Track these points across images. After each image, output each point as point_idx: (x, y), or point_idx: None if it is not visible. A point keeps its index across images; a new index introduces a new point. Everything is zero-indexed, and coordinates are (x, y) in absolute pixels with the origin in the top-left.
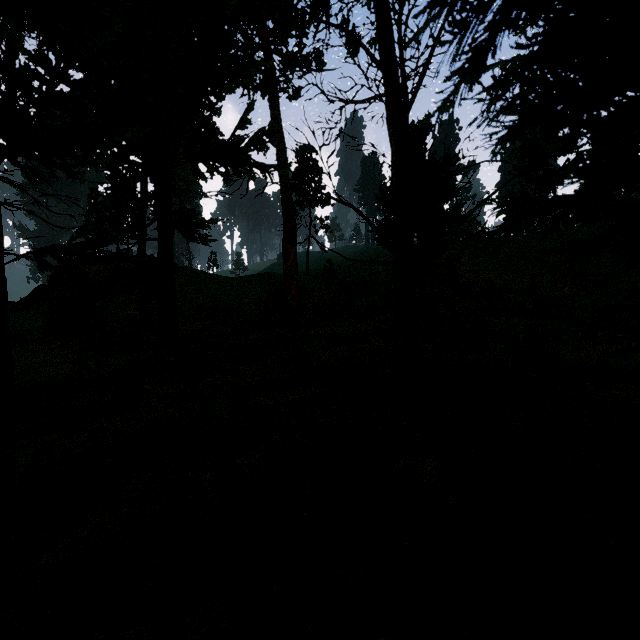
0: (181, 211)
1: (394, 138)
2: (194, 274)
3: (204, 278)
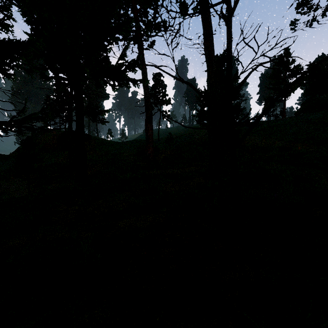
0: (89, 106)
1: (209, 59)
2: (99, 140)
3: (104, 142)
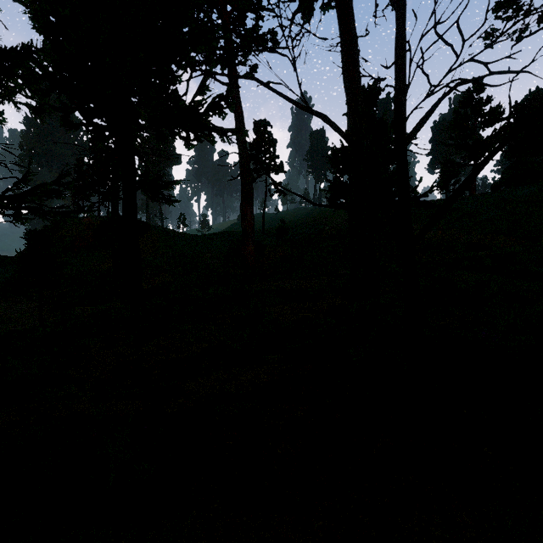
0: (147, 174)
1: (350, 91)
2: (164, 232)
3: (173, 236)
